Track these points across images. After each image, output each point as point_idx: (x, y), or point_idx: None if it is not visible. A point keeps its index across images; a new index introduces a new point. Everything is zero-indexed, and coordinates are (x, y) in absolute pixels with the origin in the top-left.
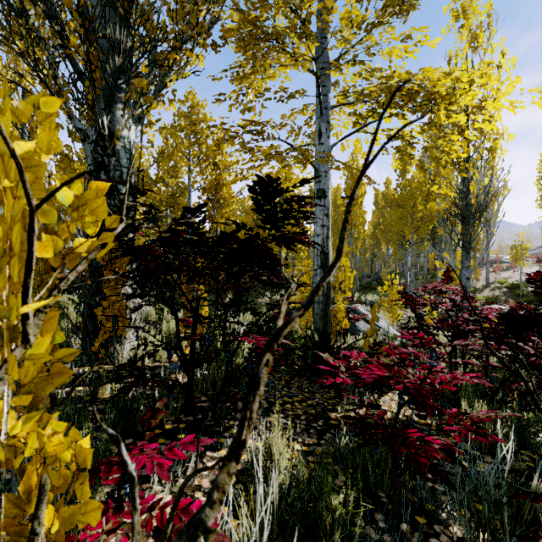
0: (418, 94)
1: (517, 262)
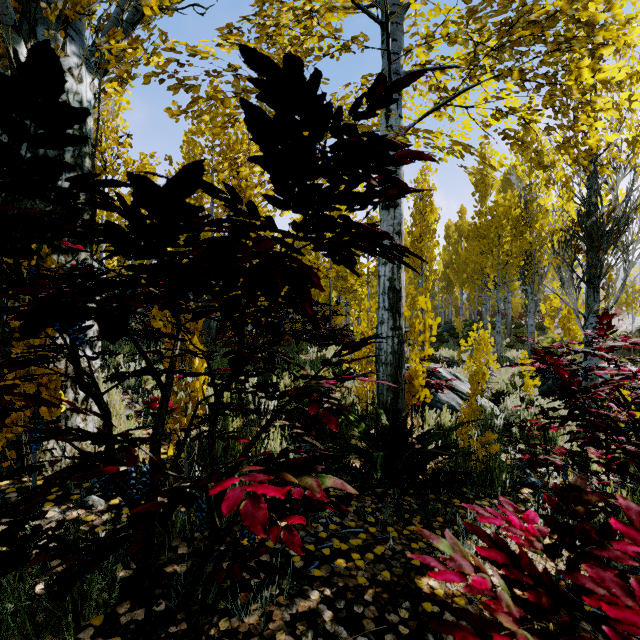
0: (558, 20)
1: (628, 309)
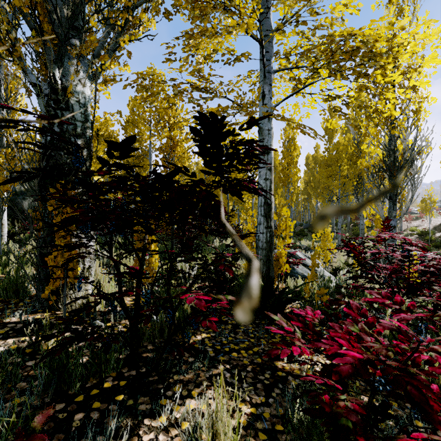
0: (359, 51)
1: (427, 213)
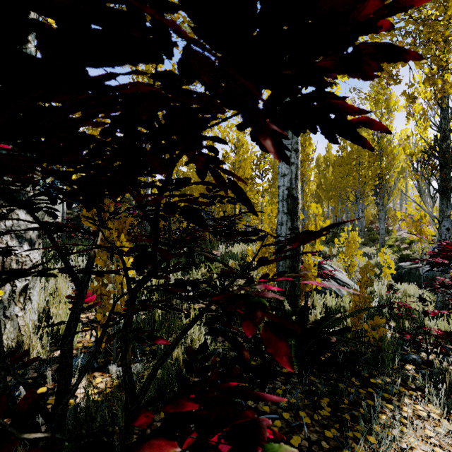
0: None
1: None
